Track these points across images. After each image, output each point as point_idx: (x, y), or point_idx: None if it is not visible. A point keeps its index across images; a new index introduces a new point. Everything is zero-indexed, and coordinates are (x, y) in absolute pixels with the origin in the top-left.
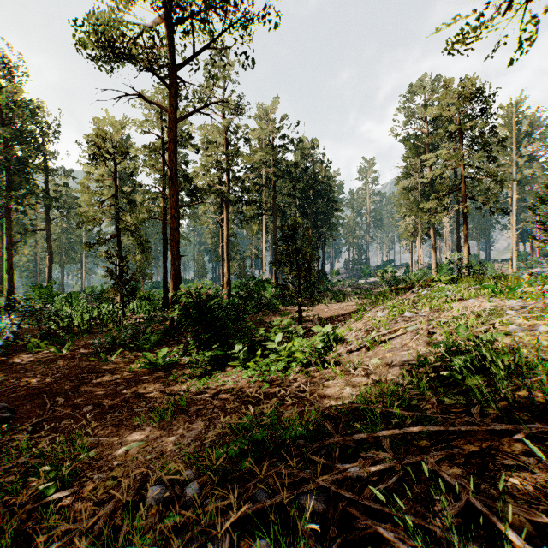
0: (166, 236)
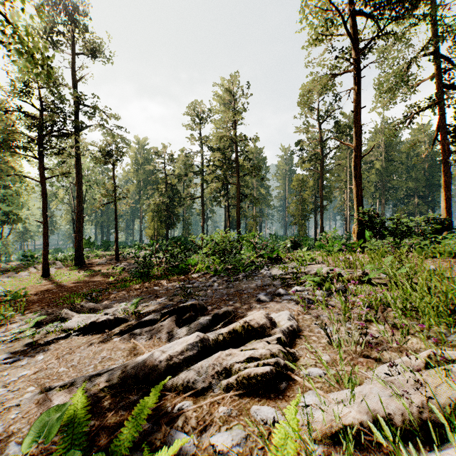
0: (315, 213)
